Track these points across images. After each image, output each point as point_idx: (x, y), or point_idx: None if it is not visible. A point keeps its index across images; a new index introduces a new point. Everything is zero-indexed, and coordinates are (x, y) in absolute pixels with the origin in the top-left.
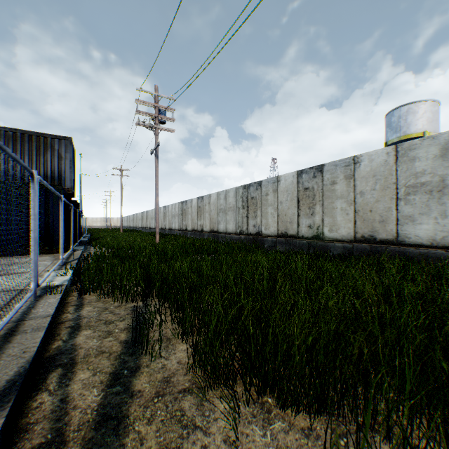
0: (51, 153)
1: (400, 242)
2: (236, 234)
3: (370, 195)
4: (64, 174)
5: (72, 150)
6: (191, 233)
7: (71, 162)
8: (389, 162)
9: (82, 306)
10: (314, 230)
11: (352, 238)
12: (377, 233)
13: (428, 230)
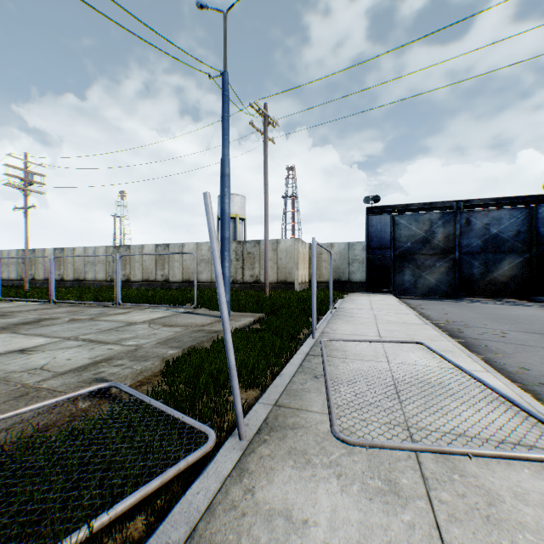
0: None
1: (198, 281)
2: (107, 281)
3: (188, 262)
4: None
5: None
6: (44, 282)
7: None
8: (195, 249)
9: None
10: (165, 277)
11: (182, 280)
12: (191, 278)
13: (206, 276)
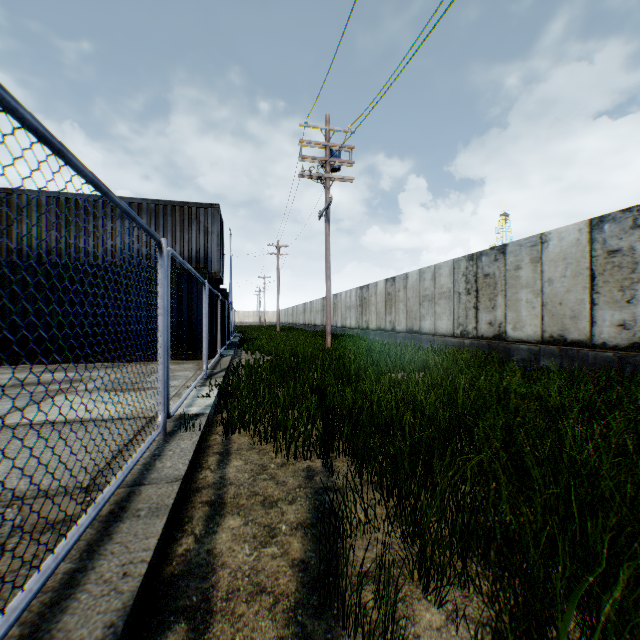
0: (195, 227)
1: None
2: (453, 337)
3: None
4: (210, 254)
5: (219, 221)
6: (375, 333)
7: (218, 237)
8: None
9: (227, 456)
10: (634, 332)
11: None
12: None
13: None
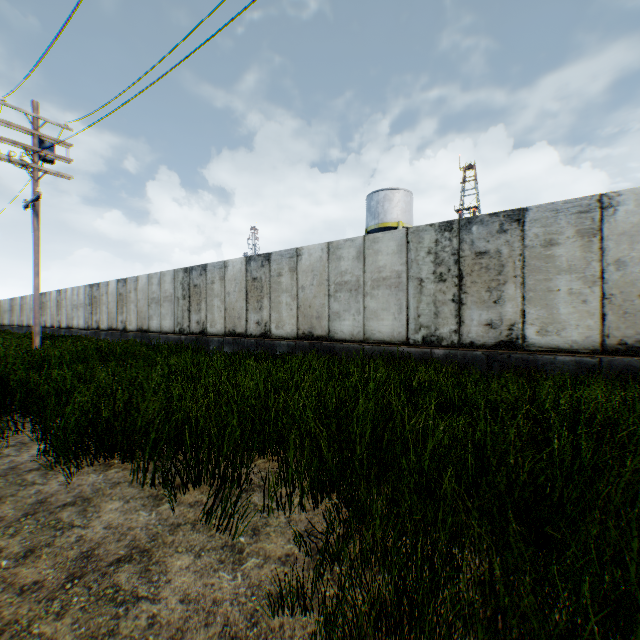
0: None
1: (332, 338)
2: (174, 334)
3: (309, 290)
4: None
5: None
6: (107, 333)
7: None
8: (323, 258)
9: None
10: (262, 327)
11: (296, 335)
12: (315, 329)
13: (350, 326)
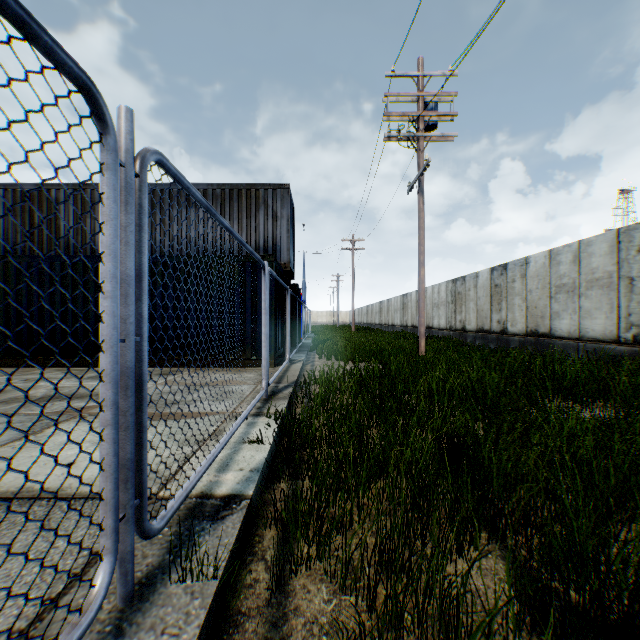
0: (263, 212)
1: None
2: (616, 343)
3: None
4: (279, 242)
5: (289, 204)
6: (474, 335)
7: (287, 222)
8: None
9: None
10: None
11: None
12: None
13: None
